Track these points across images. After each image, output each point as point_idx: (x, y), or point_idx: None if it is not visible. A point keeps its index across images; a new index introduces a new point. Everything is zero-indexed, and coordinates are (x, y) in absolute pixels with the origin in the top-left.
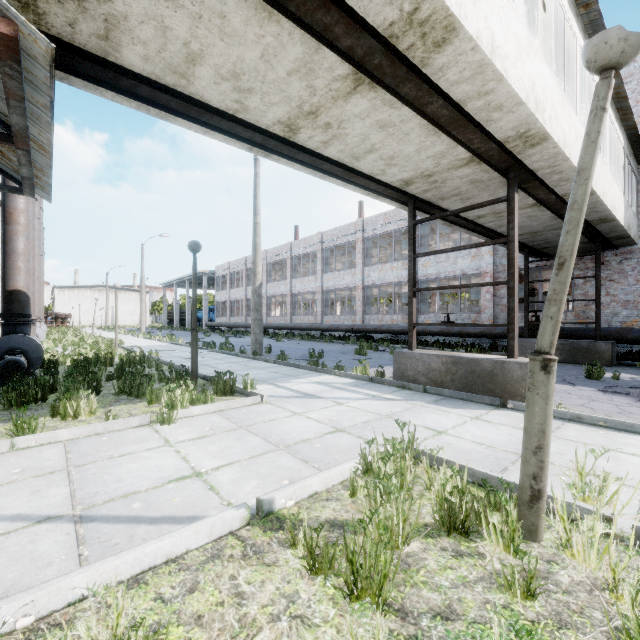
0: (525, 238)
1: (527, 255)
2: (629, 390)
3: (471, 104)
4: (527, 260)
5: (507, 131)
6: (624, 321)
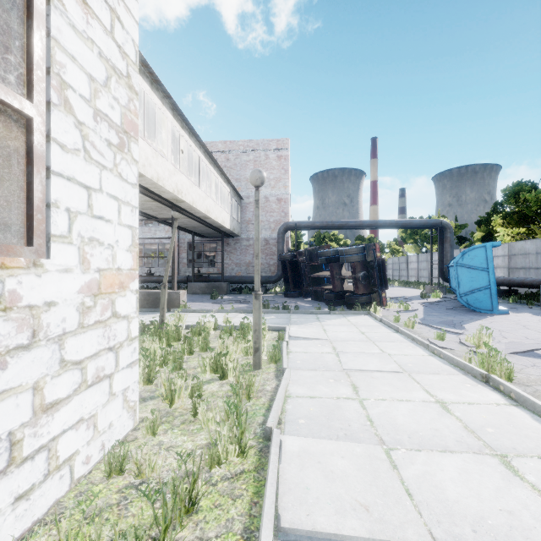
0: (191, 228)
1: (194, 237)
2: (223, 302)
3: (152, 189)
4: (194, 239)
5: (169, 197)
6: (236, 273)
